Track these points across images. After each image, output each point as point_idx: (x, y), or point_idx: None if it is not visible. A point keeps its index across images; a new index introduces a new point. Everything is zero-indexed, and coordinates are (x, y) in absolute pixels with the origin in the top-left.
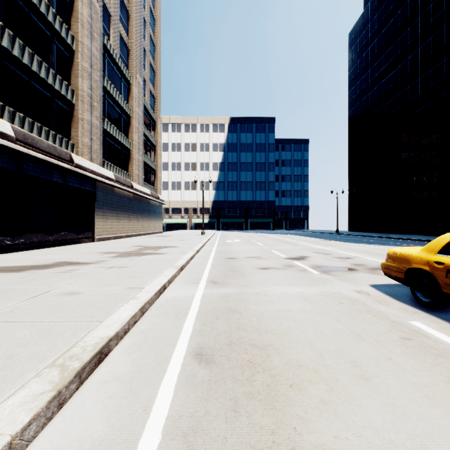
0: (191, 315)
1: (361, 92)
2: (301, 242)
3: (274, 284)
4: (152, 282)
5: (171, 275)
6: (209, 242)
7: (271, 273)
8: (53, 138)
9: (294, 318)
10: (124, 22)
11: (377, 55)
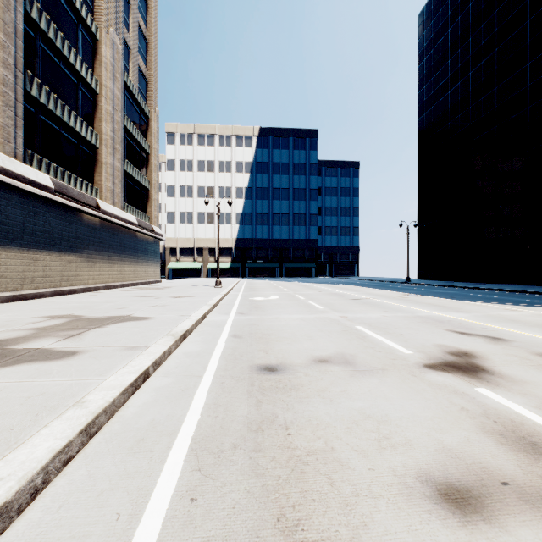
0: None
1: (436, 91)
2: (381, 299)
3: None
4: None
5: None
6: (225, 300)
7: None
8: None
9: None
10: None
11: (461, 38)
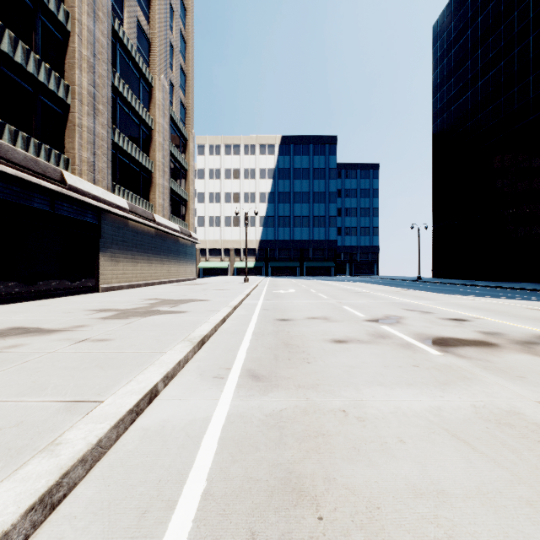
0: (182, 514)
1: (448, 100)
2: (378, 292)
3: (369, 382)
4: (128, 382)
5: (174, 363)
6: (254, 292)
7: (354, 353)
8: (35, 149)
9: (475, 537)
10: (144, 6)
11: (471, 50)
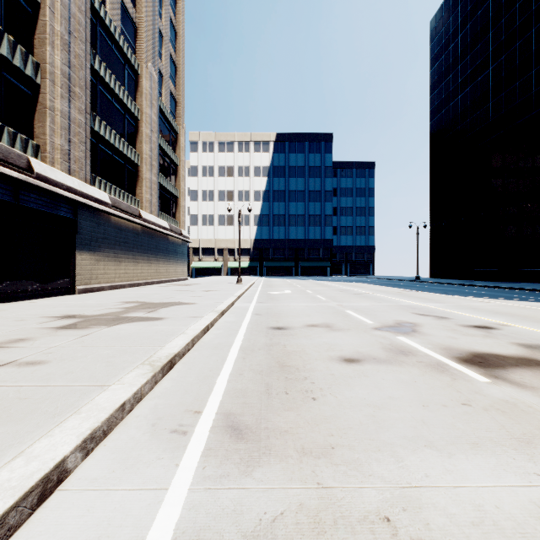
0: None
1: (447, 96)
2: (379, 294)
3: (411, 440)
4: (9, 461)
5: (111, 409)
6: (247, 294)
7: (374, 381)
8: None
9: None
10: None
11: (470, 45)
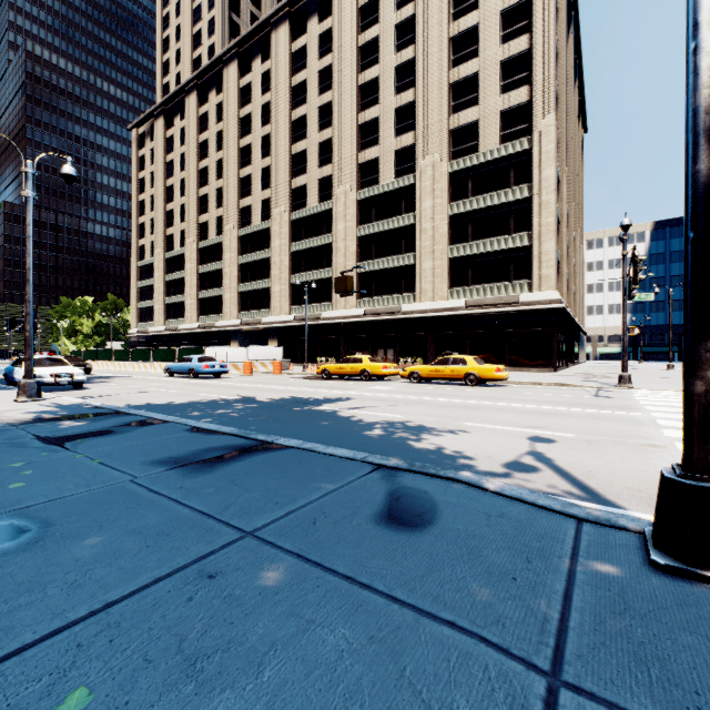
0: None
1: None
2: None
3: None
4: None
5: None
6: None
7: None
8: None
9: None
10: None
11: None
